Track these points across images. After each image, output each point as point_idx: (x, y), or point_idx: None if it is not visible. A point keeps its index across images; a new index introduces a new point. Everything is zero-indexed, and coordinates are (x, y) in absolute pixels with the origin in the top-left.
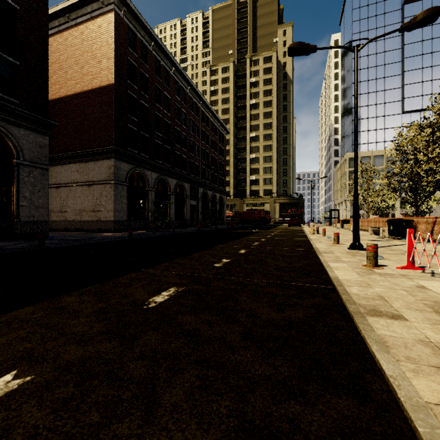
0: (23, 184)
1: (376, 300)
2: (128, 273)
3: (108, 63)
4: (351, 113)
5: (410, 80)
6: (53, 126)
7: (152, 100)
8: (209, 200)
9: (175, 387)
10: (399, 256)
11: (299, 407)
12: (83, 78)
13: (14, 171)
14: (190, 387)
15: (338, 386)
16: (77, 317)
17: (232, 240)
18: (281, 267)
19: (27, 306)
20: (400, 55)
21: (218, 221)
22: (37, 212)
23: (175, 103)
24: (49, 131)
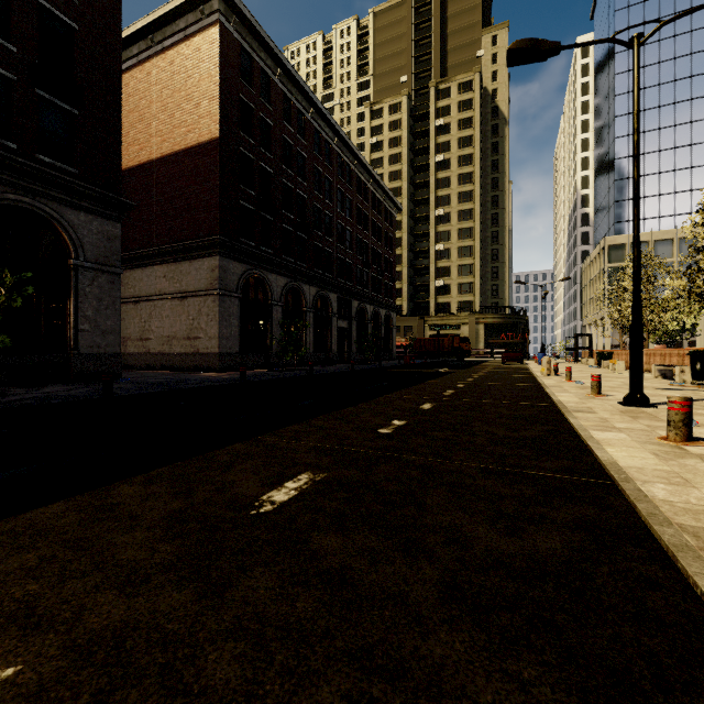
0: (83, 297)
1: None
2: (232, 444)
3: (210, 106)
4: (613, 168)
5: None
6: (127, 207)
7: (279, 162)
8: (368, 320)
9: None
10: None
11: None
12: (173, 131)
13: (70, 277)
14: None
15: None
16: (132, 528)
17: (407, 387)
18: (500, 438)
19: (55, 501)
20: None
21: (384, 353)
22: (104, 340)
23: (314, 165)
24: (122, 215)
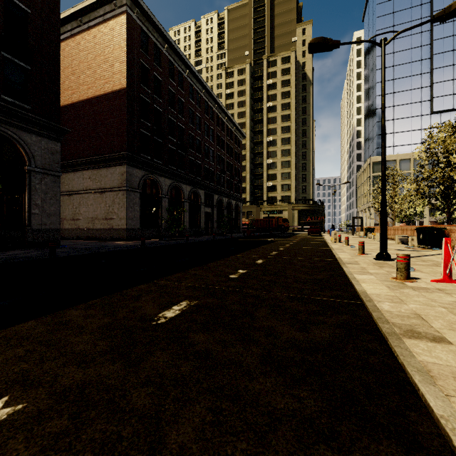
0: (34, 191)
1: (412, 318)
2: (138, 285)
3: (120, 67)
4: (375, 114)
5: (439, 78)
6: (65, 132)
7: (166, 104)
8: (224, 207)
9: (183, 422)
10: (432, 267)
11: (331, 454)
12: (95, 82)
13: (25, 178)
14: (200, 423)
15: (377, 426)
16: (80, 333)
17: (248, 250)
18: (302, 279)
19: (29, 320)
20: (429, 51)
21: (234, 229)
22: (49, 220)
23: (189, 107)
24: (61, 137)
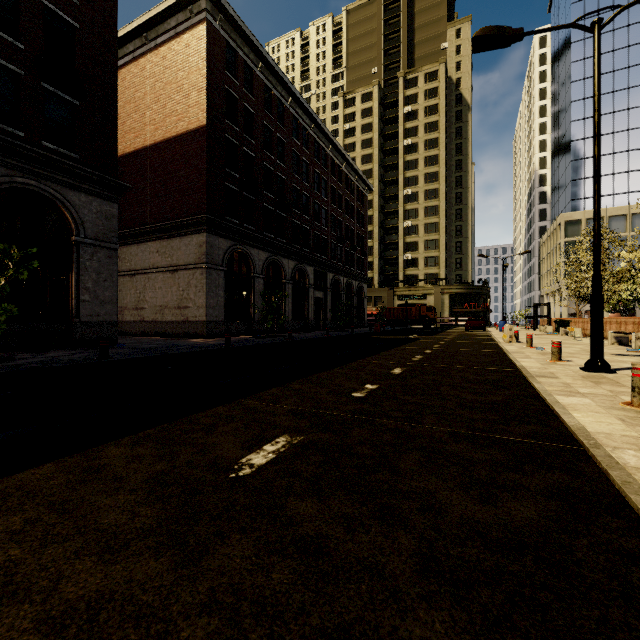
0: (84, 271)
1: None
2: (215, 406)
3: (198, 97)
4: (569, 149)
5: None
6: (123, 189)
7: (260, 147)
8: (342, 291)
9: None
10: None
11: None
12: (165, 120)
13: (72, 253)
14: None
15: None
16: (115, 490)
17: (378, 352)
18: (468, 402)
19: (46, 462)
20: None
21: (356, 321)
22: (103, 310)
23: (293, 149)
24: (119, 196)
